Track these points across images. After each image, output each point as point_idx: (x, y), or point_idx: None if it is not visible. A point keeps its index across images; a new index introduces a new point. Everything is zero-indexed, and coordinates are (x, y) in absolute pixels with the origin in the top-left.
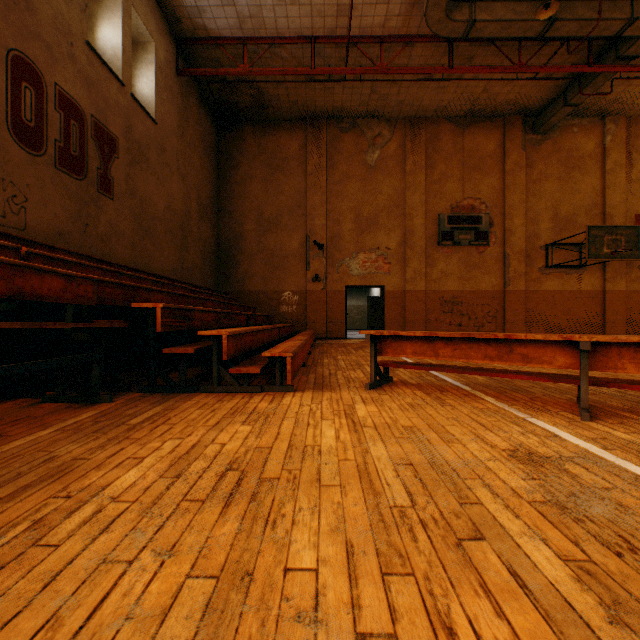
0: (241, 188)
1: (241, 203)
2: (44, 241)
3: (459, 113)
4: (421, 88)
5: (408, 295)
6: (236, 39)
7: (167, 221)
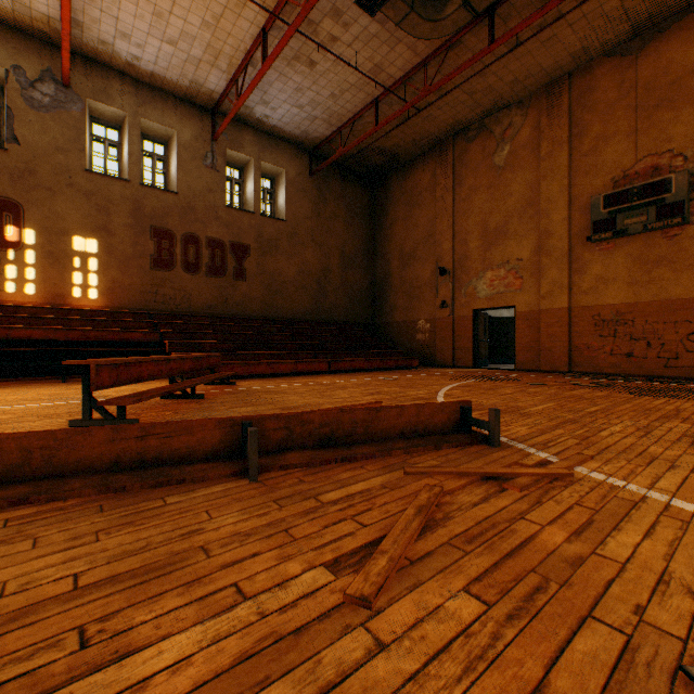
0: (389, 232)
1: (389, 245)
2: (200, 312)
3: (619, 38)
4: (521, 58)
5: (543, 315)
6: (335, 132)
7: (299, 281)
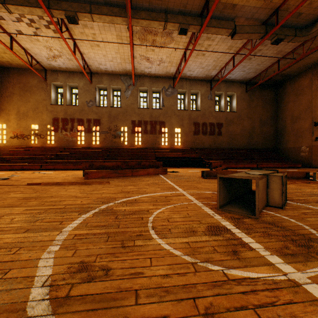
0: (284, 107)
1: (284, 113)
2: (206, 147)
3: None
4: None
5: None
6: (258, 74)
7: (241, 133)
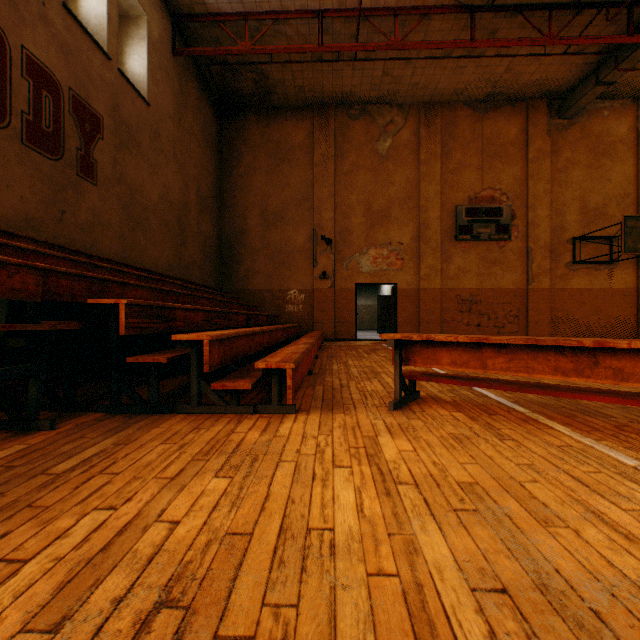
0: (244, 180)
1: (244, 196)
2: (7, 228)
3: (478, 97)
4: (438, 68)
5: (422, 293)
6: (237, 15)
7: (162, 212)
